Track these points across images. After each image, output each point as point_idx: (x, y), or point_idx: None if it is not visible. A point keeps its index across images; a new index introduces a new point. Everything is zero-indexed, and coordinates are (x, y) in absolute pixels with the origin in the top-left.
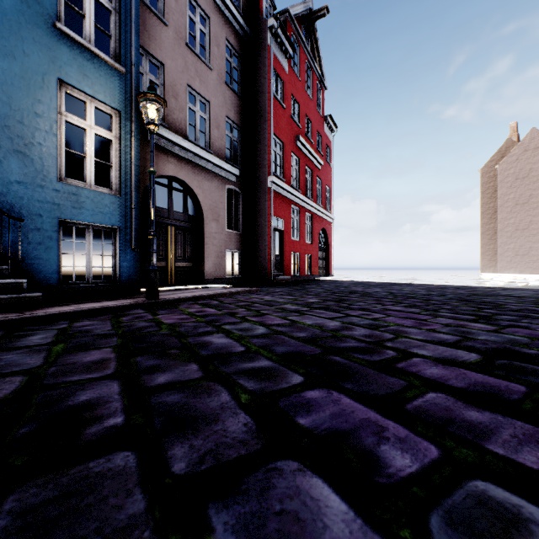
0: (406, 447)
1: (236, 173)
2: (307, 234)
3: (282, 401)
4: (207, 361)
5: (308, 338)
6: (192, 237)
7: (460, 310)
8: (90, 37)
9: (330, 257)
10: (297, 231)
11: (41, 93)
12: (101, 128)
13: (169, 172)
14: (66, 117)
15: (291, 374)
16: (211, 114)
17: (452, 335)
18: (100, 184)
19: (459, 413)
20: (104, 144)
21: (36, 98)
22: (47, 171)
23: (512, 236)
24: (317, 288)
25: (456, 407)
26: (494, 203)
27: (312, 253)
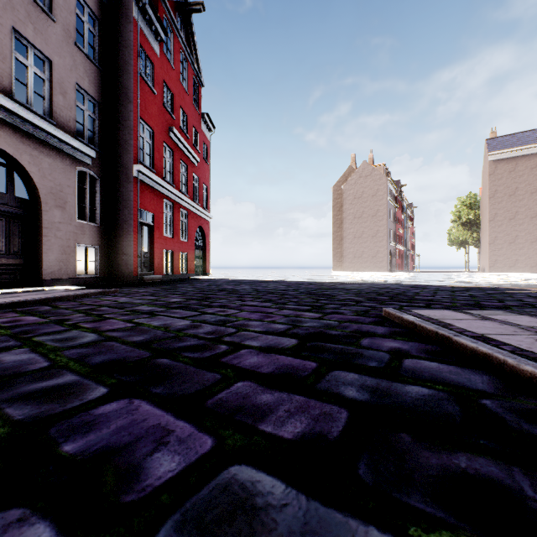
0: (182, 448)
1: (91, 154)
2: (183, 231)
3: (58, 425)
4: None
5: (144, 342)
6: (22, 225)
7: (303, 302)
8: None
9: (208, 255)
10: (171, 227)
11: None
12: None
13: None
14: None
15: (95, 387)
16: (54, 75)
17: (286, 325)
18: None
19: (253, 398)
20: None
21: None
22: None
23: (352, 242)
24: (188, 287)
25: (254, 392)
26: (341, 215)
27: (188, 251)
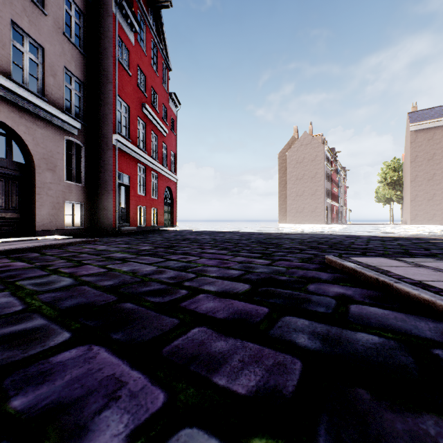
0: (132, 405)
1: (77, 125)
2: (154, 190)
3: (13, 375)
4: None
5: (112, 286)
6: (19, 185)
7: (254, 250)
8: None
9: (175, 211)
10: (144, 187)
11: None
12: None
13: None
14: None
15: (59, 332)
16: (45, 60)
17: (240, 270)
18: None
19: (208, 345)
20: None
21: None
22: None
23: (295, 199)
24: (157, 237)
25: (209, 339)
26: (286, 177)
27: (158, 206)
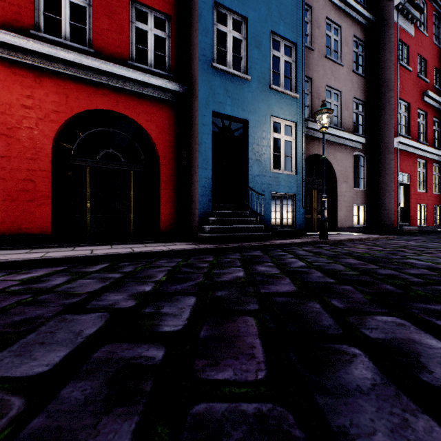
0: None
1: (362, 141)
2: (435, 185)
3: None
4: (429, 269)
5: None
6: (327, 196)
7: None
8: (282, 84)
9: None
10: (423, 183)
11: (264, 126)
12: (287, 136)
13: (314, 152)
14: (272, 135)
15: None
16: (342, 100)
17: None
18: (276, 168)
19: None
20: (278, 143)
21: (263, 129)
22: (266, 167)
23: None
24: None
25: None
26: None
27: (440, 203)
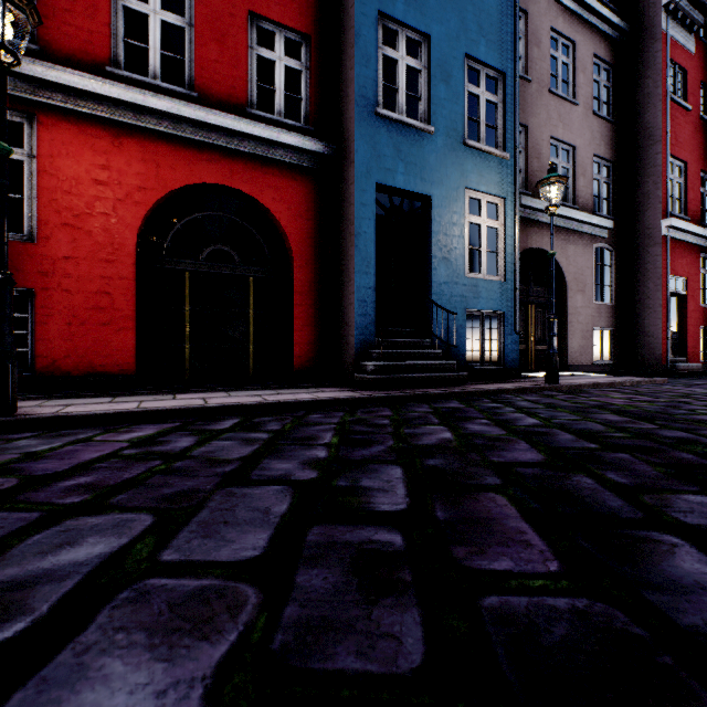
0: None
1: (608, 225)
2: None
3: None
4: None
5: None
6: None
7: None
8: (482, 138)
9: None
10: None
11: (456, 205)
12: (490, 220)
13: (531, 244)
14: (468, 219)
15: None
16: (575, 160)
17: None
18: (469, 271)
19: None
20: (474, 231)
21: (453, 210)
22: (459, 270)
23: None
24: None
25: None
26: None
27: None
